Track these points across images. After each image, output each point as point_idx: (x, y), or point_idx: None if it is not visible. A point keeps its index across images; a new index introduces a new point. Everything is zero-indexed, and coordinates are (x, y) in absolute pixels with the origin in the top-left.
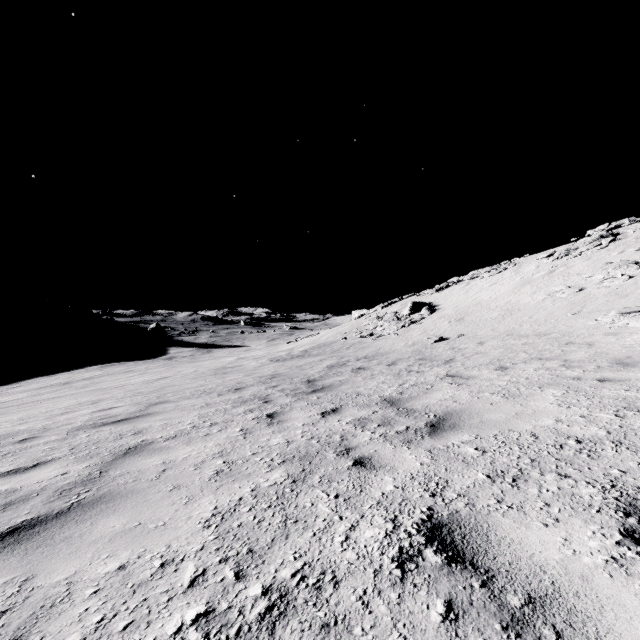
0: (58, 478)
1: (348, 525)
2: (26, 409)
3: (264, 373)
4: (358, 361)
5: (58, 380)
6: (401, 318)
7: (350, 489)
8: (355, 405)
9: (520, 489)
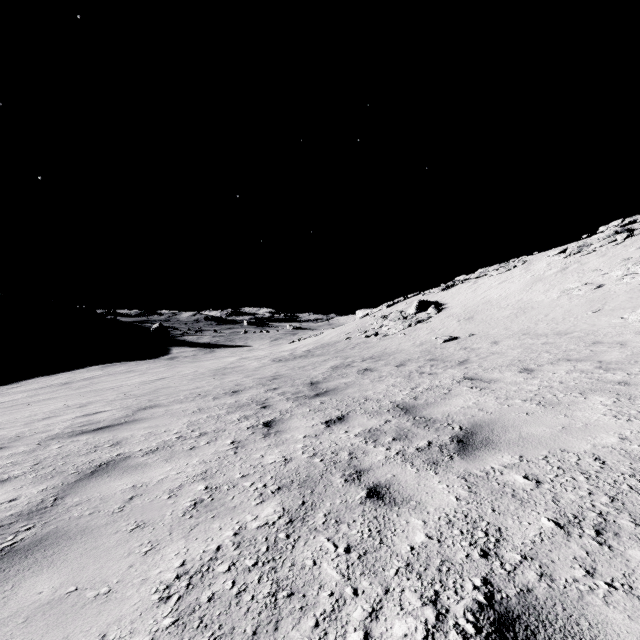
0: (3, 506)
1: (367, 607)
2: (10, 412)
3: (265, 374)
4: (364, 362)
5: (58, 380)
6: (407, 317)
7: (365, 537)
8: (364, 412)
9: (614, 550)
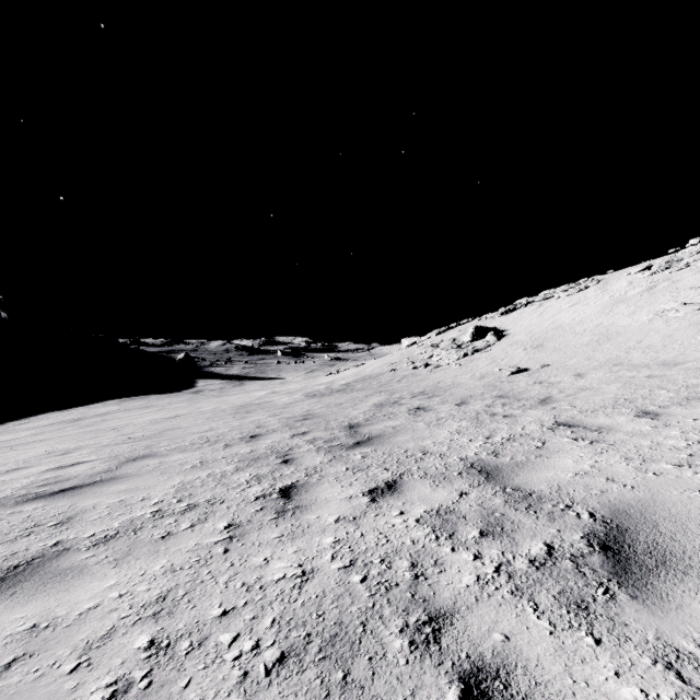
0: None
1: None
2: None
3: (294, 412)
4: (414, 398)
5: (70, 416)
6: (461, 346)
7: None
8: (424, 475)
9: None
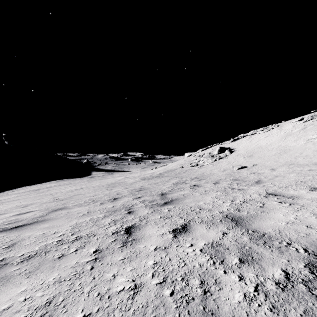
0: None
1: None
2: None
3: (135, 187)
4: (192, 180)
5: (34, 188)
6: (213, 156)
7: None
8: (201, 221)
9: None
